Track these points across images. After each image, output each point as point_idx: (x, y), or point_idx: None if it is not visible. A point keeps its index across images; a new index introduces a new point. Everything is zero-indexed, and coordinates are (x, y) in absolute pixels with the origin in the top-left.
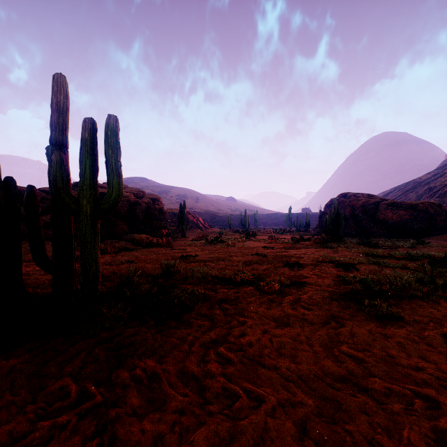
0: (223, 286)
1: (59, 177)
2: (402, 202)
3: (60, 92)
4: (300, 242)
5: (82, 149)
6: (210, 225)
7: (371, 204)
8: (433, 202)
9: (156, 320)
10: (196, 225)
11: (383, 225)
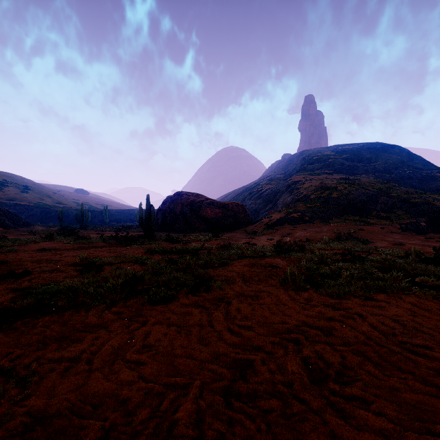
0: None
1: None
2: (219, 202)
3: None
4: (107, 241)
5: None
6: (29, 222)
7: (197, 202)
8: (238, 203)
9: None
10: None
11: (205, 222)
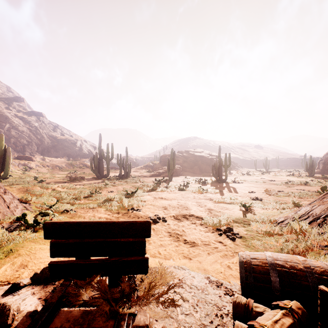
0: (248, 182)
1: (222, 162)
2: None
3: (220, 148)
4: (289, 176)
5: (225, 158)
6: (242, 167)
7: None
8: None
9: (237, 183)
10: (234, 166)
11: None
